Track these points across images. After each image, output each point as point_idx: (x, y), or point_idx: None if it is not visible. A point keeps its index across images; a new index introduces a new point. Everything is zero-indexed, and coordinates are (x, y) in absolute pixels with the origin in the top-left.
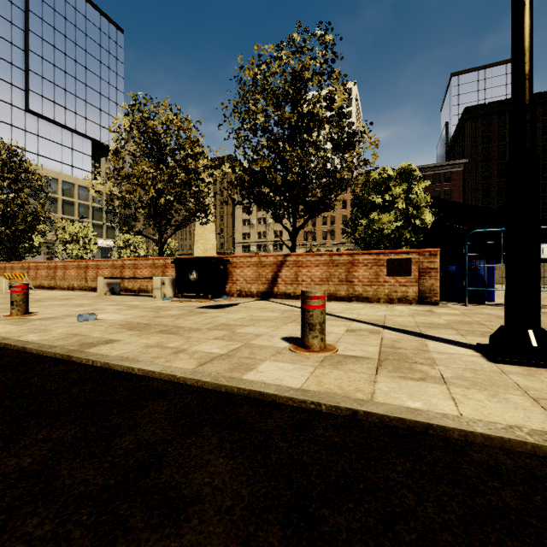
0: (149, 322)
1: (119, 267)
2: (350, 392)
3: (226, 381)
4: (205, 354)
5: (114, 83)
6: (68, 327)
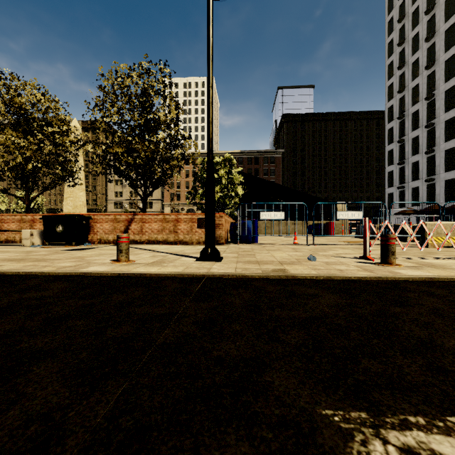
0: (23, 258)
1: None
2: (123, 270)
3: (70, 271)
4: (62, 266)
5: None
6: None
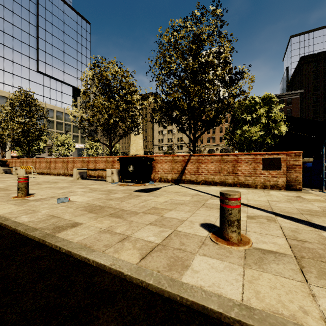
0: (103, 205)
1: (86, 162)
2: (299, 315)
3: (167, 285)
4: (145, 243)
5: (84, 53)
6: (50, 209)
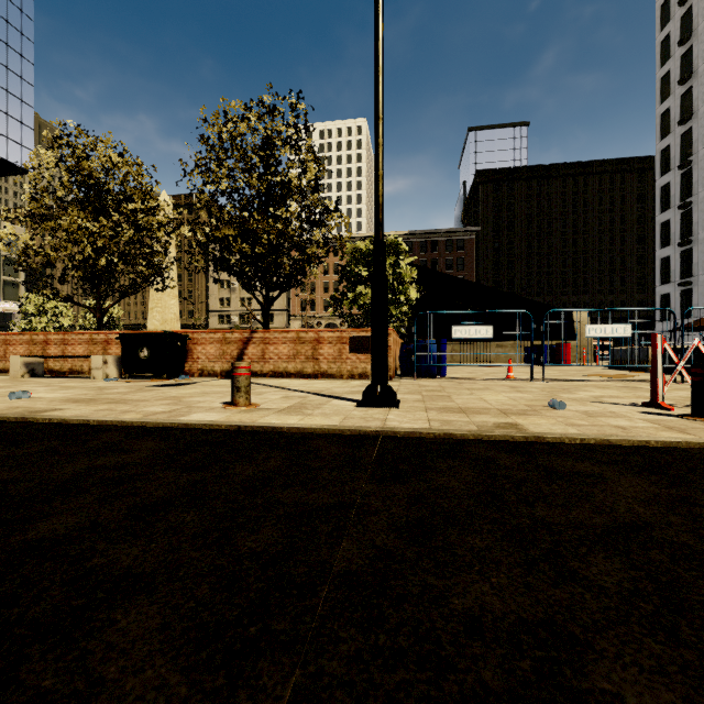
0: (95, 398)
1: (40, 342)
2: (244, 420)
3: (163, 421)
4: (150, 412)
5: (16, 68)
6: (3, 403)
